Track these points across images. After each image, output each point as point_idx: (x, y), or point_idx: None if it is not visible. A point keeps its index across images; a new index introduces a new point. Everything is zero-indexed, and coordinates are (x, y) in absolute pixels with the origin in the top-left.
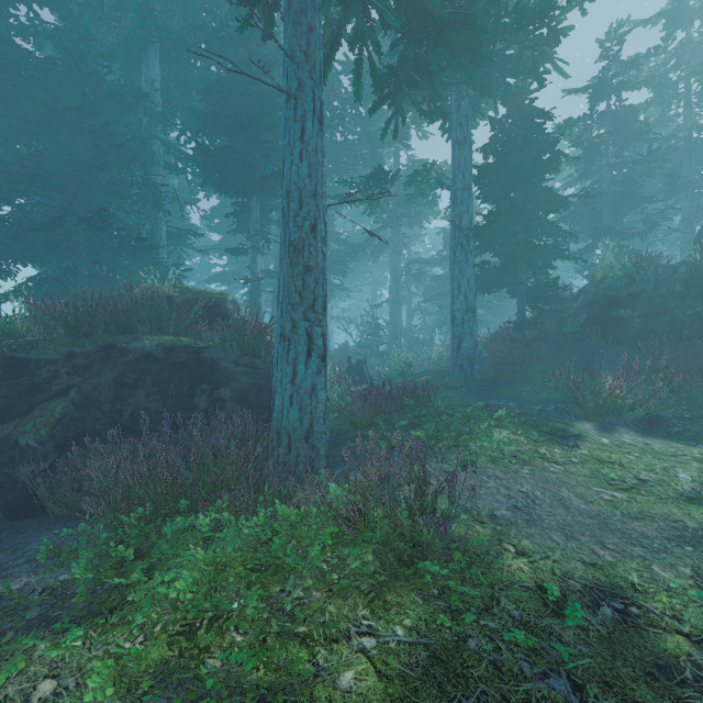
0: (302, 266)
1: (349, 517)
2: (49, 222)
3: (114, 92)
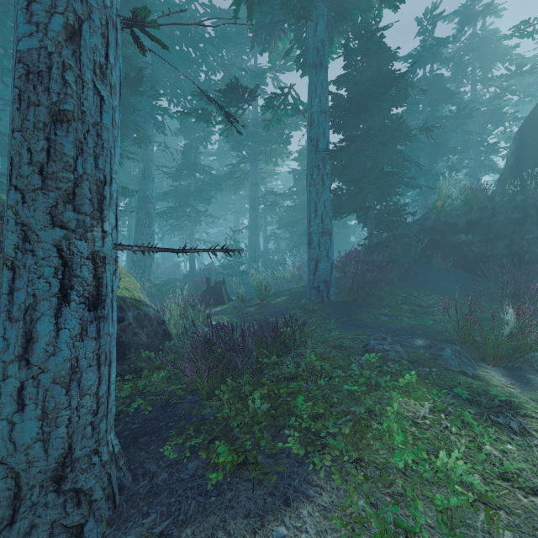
0: (44, 107)
1: None
2: None
3: None
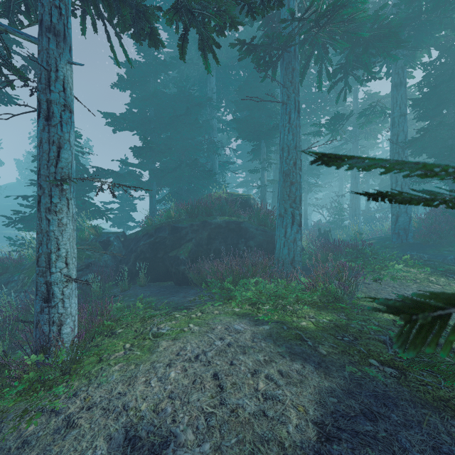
0: (289, 182)
1: (308, 286)
2: (175, 168)
3: (198, 103)
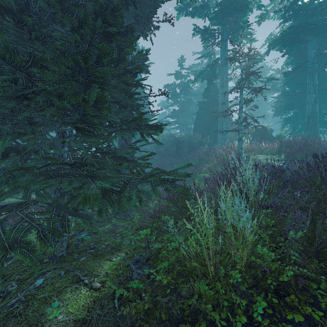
0: None
1: None
2: None
3: None
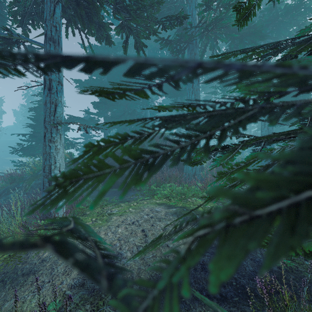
0: None
1: (201, 188)
2: (121, 115)
3: None
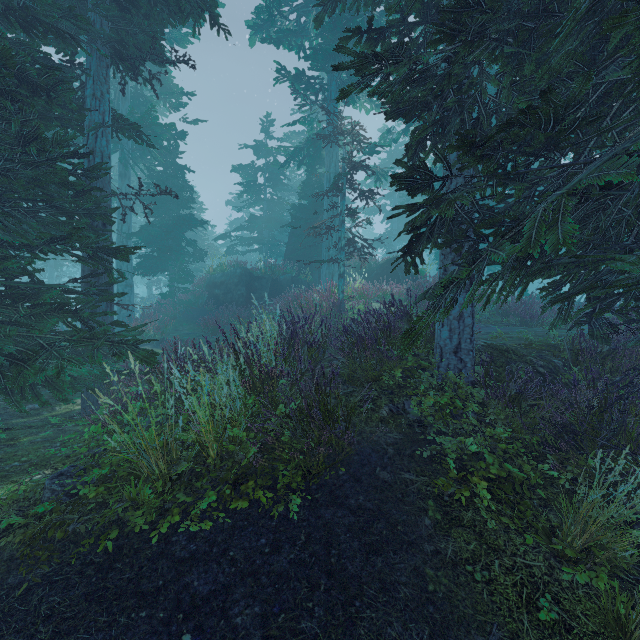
0: None
1: None
2: None
3: None
